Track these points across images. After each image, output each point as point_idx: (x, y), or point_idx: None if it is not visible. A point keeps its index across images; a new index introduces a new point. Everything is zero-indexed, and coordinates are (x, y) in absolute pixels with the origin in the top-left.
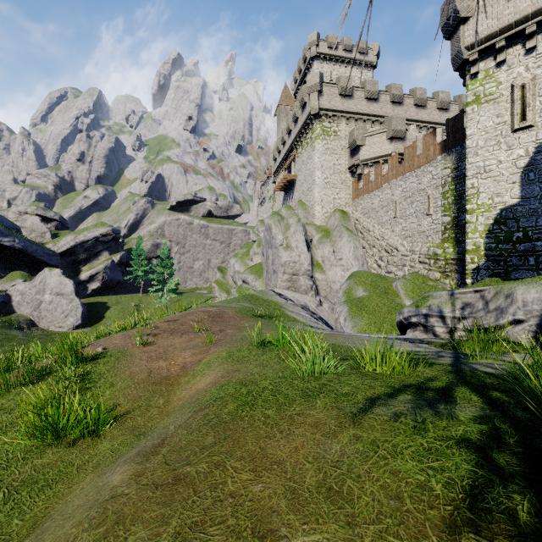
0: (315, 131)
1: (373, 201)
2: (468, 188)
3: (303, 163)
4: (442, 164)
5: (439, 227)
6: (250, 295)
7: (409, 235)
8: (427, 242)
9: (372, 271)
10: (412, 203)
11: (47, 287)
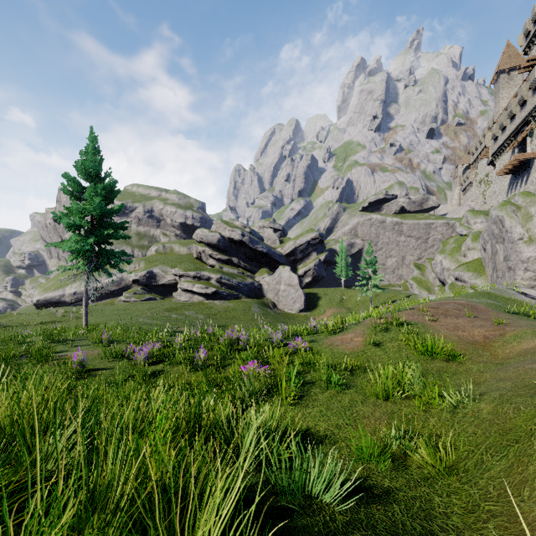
0: None
1: None
2: None
3: None
4: None
5: None
6: (485, 292)
7: None
8: None
9: None
10: None
11: (282, 280)
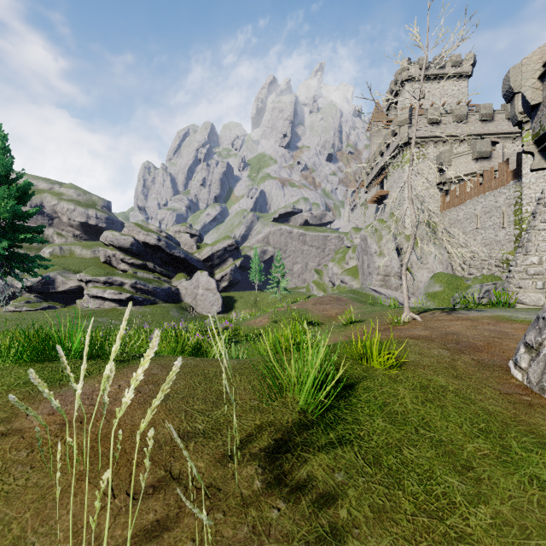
0: (405, 157)
1: (458, 213)
2: (523, 213)
3: (394, 182)
4: (513, 188)
5: (511, 238)
6: (352, 290)
7: (488, 244)
8: (502, 250)
9: (456, 273)
10: (491, 218)
11: (200, 284)
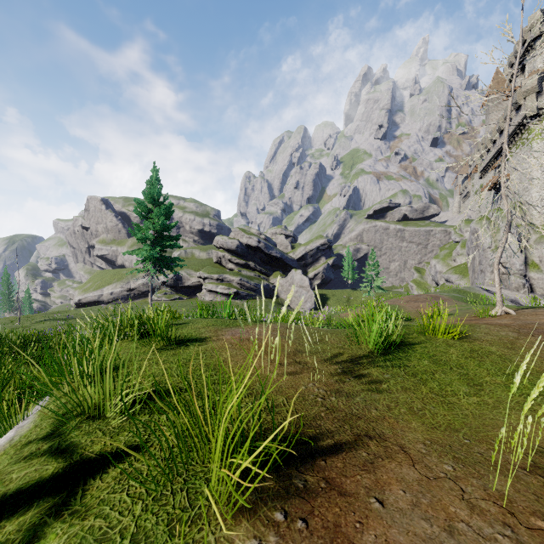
0: (532, 132)
1: None
2: None
3: (518, 163)
4: None
5: None
6: (457, 289)
7: None
8: None
9: None
10: None
11: (295, 282)
